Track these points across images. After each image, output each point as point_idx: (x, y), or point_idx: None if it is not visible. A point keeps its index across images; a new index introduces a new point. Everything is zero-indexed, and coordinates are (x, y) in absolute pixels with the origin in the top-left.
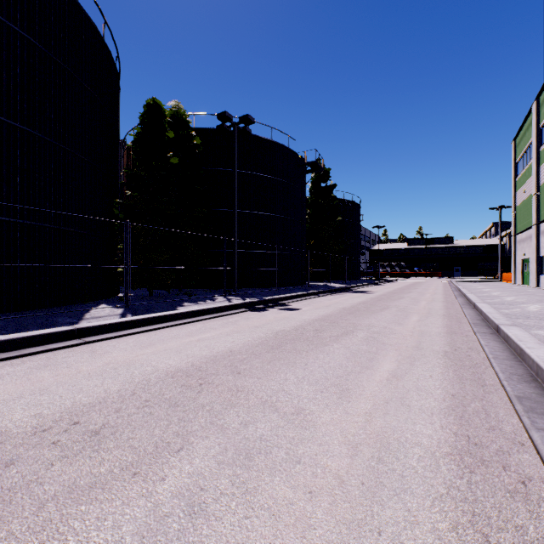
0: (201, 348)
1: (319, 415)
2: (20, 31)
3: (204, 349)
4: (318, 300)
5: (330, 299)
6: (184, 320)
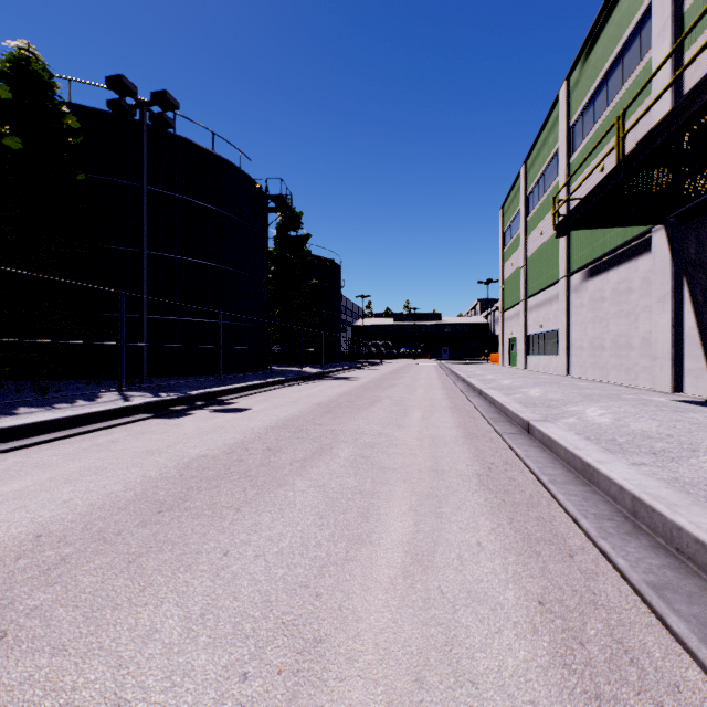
0: None
1: None
2: None
3: None
4: (281, 392)
5: (299, 390)
6: None
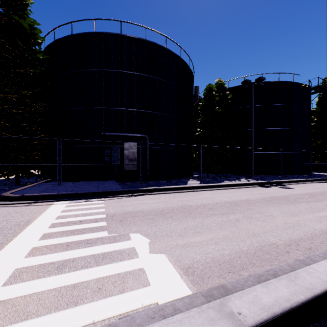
0: (235, 197)
1: (278, 217)
2: (166, 81)
3: (236, 197)
4: (312, 184)
5: (323, 185)
6: (226, 187)
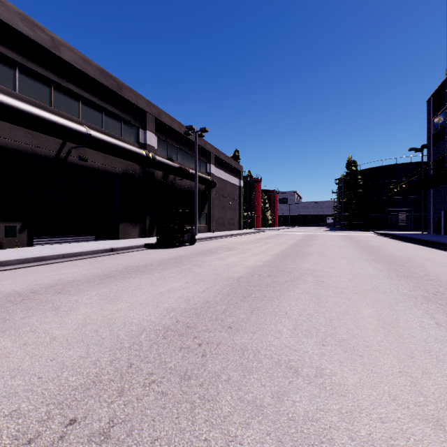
0: None
1: None
2: None
3: None
4: None
5: None
6: None
